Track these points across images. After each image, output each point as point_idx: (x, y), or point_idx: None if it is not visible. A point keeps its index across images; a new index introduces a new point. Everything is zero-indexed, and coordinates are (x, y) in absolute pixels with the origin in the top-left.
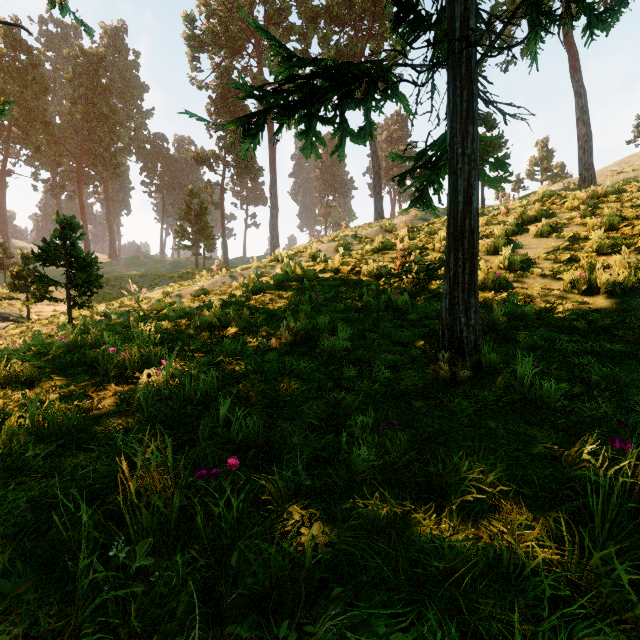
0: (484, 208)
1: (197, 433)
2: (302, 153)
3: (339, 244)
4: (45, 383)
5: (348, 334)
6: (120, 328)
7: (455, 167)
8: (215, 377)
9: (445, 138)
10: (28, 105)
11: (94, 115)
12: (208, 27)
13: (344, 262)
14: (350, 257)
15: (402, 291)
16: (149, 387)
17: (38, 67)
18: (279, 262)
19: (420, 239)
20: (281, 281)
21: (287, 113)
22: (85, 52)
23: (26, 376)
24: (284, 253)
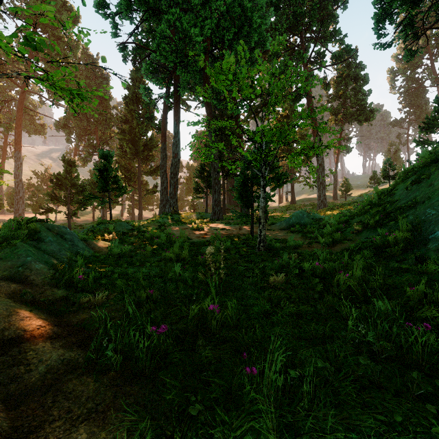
0: None
1: None
2: None
3: None
4: None
5: None
6: None
7: None
8: None
9: None
10: None
11: None
12: (400, 67)
13: None
14: None
15: None
16: None
17: None
18: None
19: None
20: None
21: None
22: None
23: None
24: None
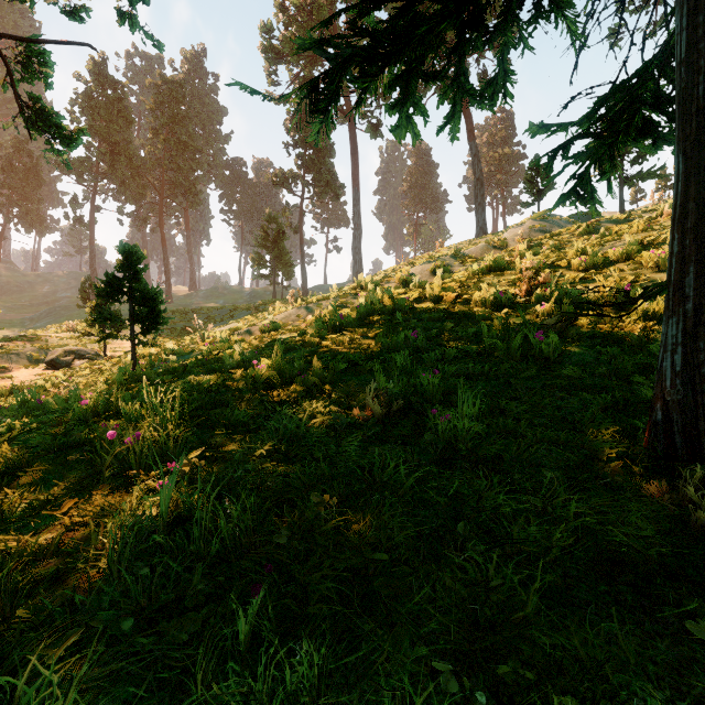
0: (623, 213)
1: (198, 648)
2: (395, 136)
3: (436, 266)
4: (34, 473)
5: (477, 409)
6: (169, 377)
7: (701, 100)
8: (248, 507)
9: (642, 74)
10: (114, 139)
11: (174, 144)
12: (286, 36)
13: (447, 288)
14: (452, 281)
15: (539, 328)
16: (128, 529)
17: (123, 101)
18: (363, 290)
19: (546, 255)
20: (365, 314)
21: (375, 69)
22: (166, 80)
23: (11, 462)
24: (369, 279)
